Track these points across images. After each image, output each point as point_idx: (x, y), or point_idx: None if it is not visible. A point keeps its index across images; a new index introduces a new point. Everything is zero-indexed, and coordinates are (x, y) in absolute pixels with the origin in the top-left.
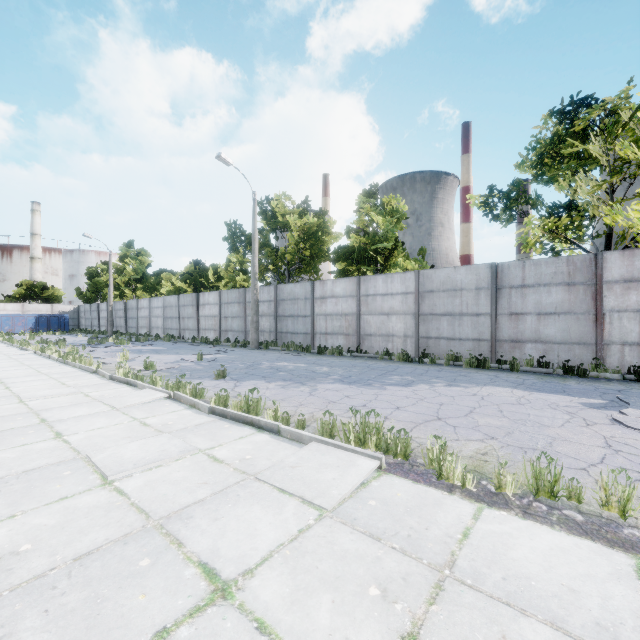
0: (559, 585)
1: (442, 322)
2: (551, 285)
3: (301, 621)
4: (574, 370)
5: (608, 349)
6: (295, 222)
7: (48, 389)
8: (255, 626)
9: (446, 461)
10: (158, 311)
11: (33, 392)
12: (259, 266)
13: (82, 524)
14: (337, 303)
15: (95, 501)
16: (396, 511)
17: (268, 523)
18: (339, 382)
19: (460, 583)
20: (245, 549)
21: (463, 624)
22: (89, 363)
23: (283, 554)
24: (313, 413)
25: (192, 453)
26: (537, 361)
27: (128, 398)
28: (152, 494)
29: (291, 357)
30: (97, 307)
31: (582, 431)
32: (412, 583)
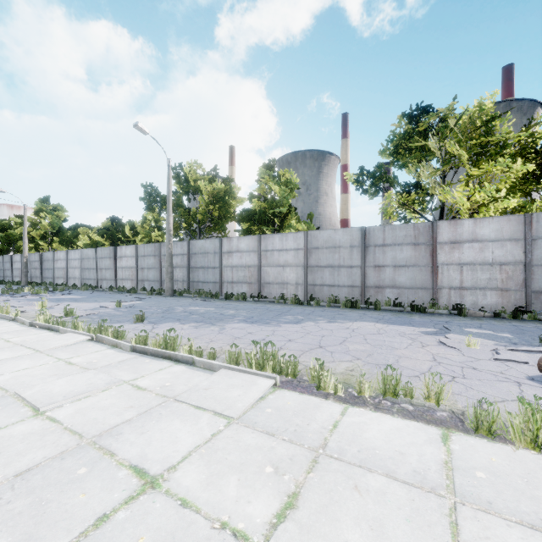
0: (394, 451)
1: (325, 272)
2: (403, 245)
3: (215, 495)
4: (418, 308)
5: (440, 292)
6: (205, 187)
7: None
8: (179, 503)
9: (324, 376)
10: (75, 263)
11: None
12: (173, 224)
13: (19, 448)
14: (242, 257)
15: (29, 429)
16: (286, 414)
17: (187, 432)
18: (243, 322)
19: (329, 457)
20: (168, 452)
21: (330, 482)
22: (6, 311)
23: (200, 452)
24: (222, 347)
25: (117, 384)
26: (393, 302)
27: (51, 342)
28: (83, 419)
29: (202, 302)
30: (10, 258)
31: (419, 351)
32: (296, 461)
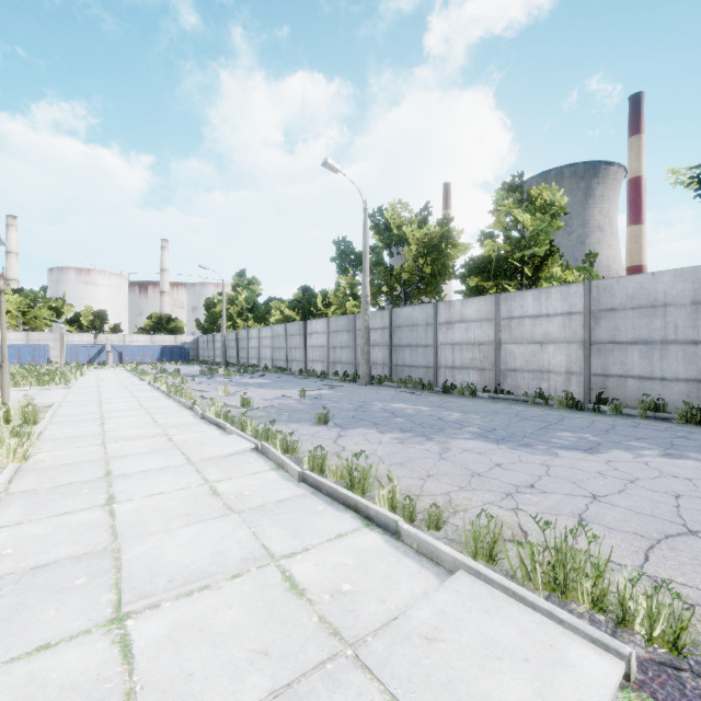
0: None
1: (630, 353)
2: None
3: None
4: None
5: None
6: (413, 233)
7: (137, 428)
8: None
9: None
10: (266, 341)
11: (120, 431)
12: (371, 288)
13: None
14: (468, 329)
15: (79, 668)
16: None
17: None
18: (480, 438)
19: None
20: None
21: None
22: (189, 397)
23: None
24: (449, 494)
25: (259, 564)
26: None
27: (209, 447)
28: (170, 668)
29: (409, 396)
30: (213, 338)
31: None
32: None
